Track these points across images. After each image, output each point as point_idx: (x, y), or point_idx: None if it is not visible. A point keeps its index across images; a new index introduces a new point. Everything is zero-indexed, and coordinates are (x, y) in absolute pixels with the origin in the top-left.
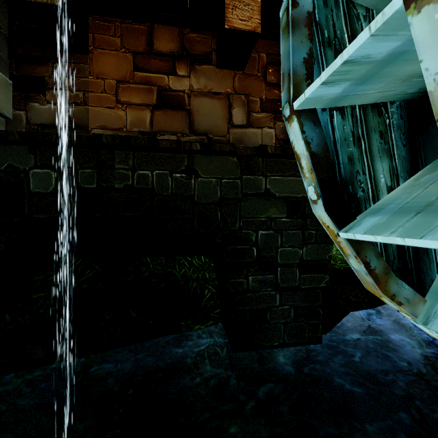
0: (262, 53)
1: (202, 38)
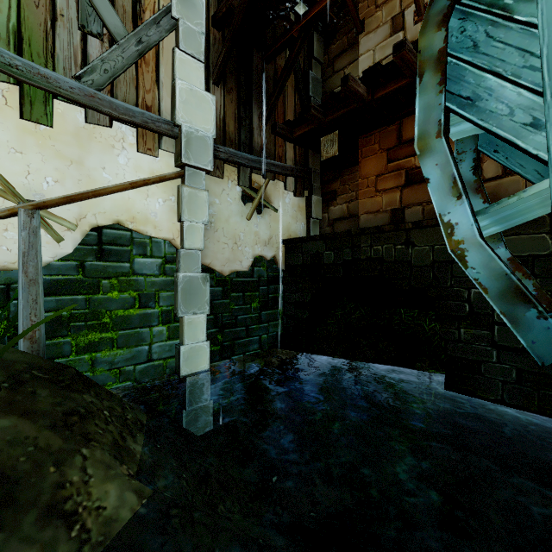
0: None
1: None
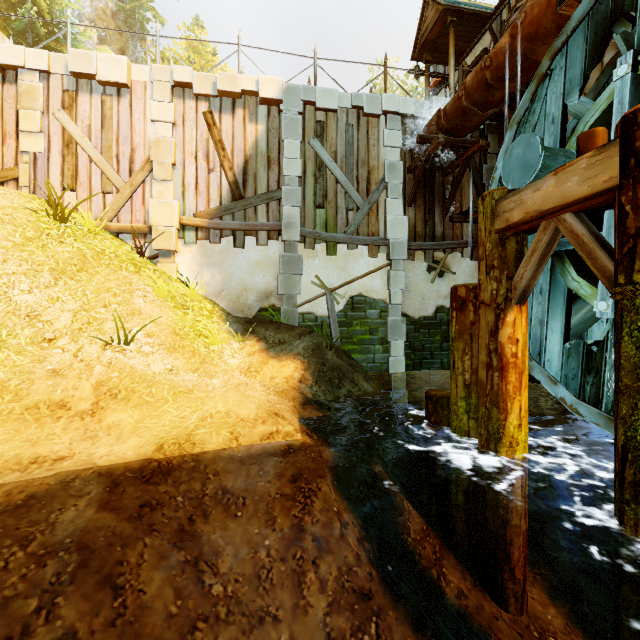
0: None
1: None
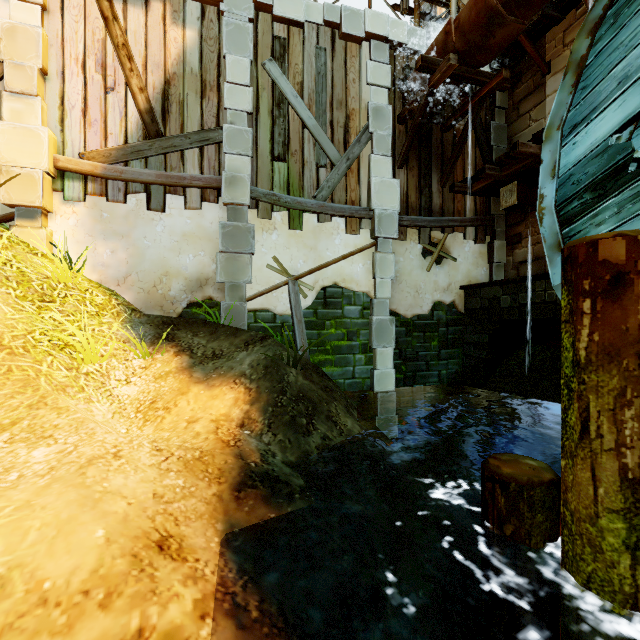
0: None
1: None
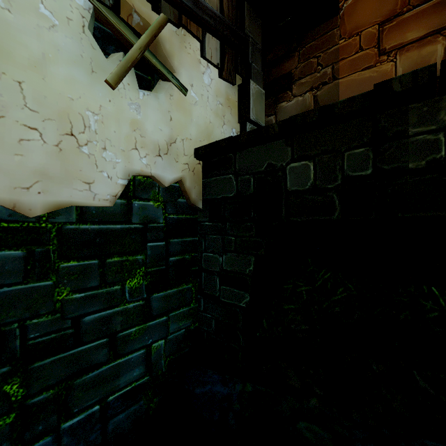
0: None
1: None
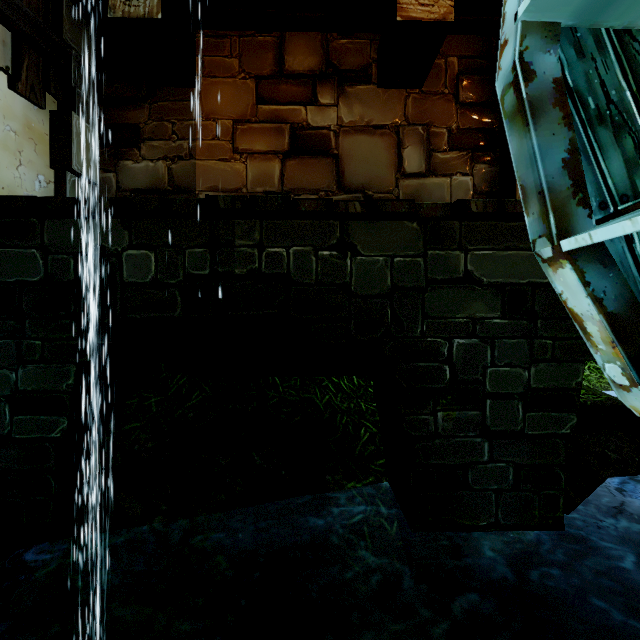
0: (451, 57)
1: (356, 45)
